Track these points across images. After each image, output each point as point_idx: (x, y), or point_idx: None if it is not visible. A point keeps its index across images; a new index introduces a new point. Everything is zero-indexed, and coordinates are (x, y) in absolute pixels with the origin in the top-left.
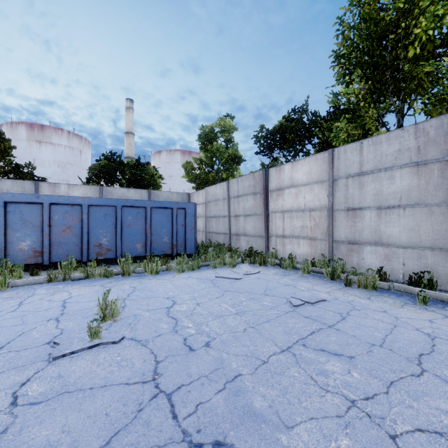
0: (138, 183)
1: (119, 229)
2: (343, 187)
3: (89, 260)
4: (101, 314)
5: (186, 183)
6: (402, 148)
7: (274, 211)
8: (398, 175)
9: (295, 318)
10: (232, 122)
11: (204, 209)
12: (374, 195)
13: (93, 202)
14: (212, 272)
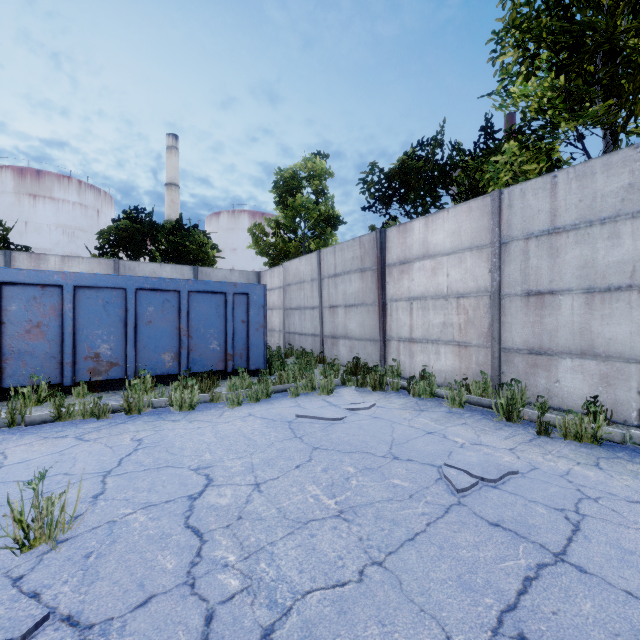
0: (180, 257)
1: (131, 329)
2: (519, 256)
3: (76, 383)
4: (19, 534)
5: (257, 260)
6: (635, 182)
7: (394, 298)
8: (628, 230)
9: (470, 530)
10: (325, 164)
11: (282, 297)
12: (580, 268)
13: (83, 281)
14: (291, 405)
